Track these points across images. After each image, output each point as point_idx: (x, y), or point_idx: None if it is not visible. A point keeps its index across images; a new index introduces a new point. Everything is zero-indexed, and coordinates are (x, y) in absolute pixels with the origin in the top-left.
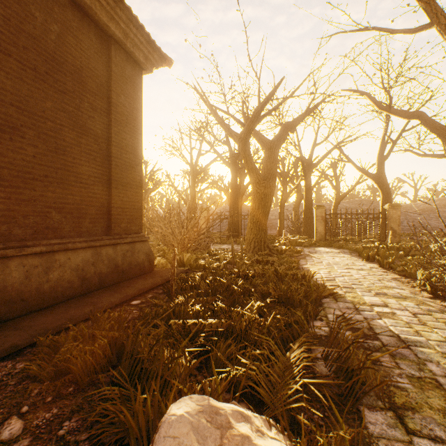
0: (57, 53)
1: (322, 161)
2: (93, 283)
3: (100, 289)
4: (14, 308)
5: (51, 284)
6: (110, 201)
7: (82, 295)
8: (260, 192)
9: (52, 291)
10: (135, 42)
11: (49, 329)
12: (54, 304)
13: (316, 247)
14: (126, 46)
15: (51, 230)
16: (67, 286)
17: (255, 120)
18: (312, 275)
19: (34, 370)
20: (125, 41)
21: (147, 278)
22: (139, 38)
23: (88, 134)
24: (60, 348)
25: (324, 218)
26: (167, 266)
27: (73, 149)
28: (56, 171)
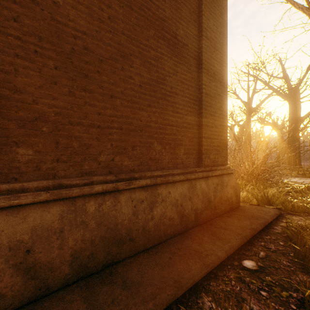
0: None
1: None
2: (190, 220)
3: (195, 226)
4: (124, 248)
5: (154, 221)
6: (200, 131)
7: (180, 233)
8: None
9: (155, 229)
10: None
11: (158, 304)
12: (157, 243)
13: None
14: None
15: (153, 161)
16: (168, 224)
17: None
18: None
19: None
20: None
21: (239, 217)
22: None
23: (182, 62)
24: None
25: None
26: (248, 200)
27: (170, 78)
28: (157, 100)
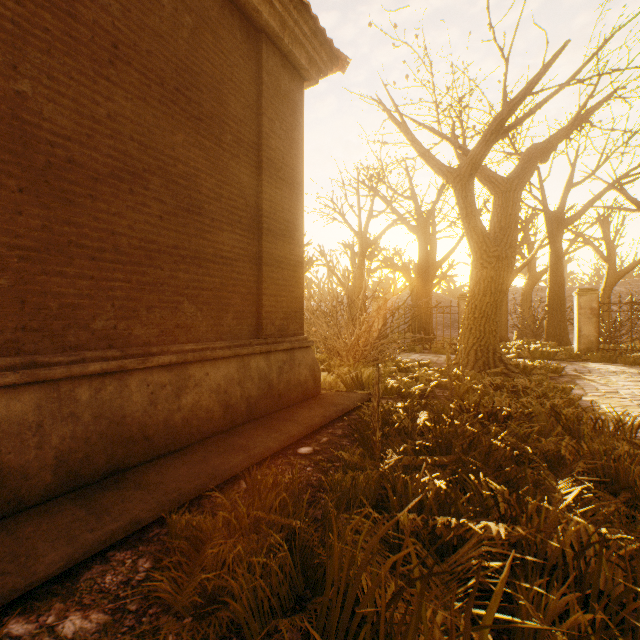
0: (190, 59)
1: (584, 212)
2: (239, 412)
3: (248, 422)
4: (135, 450)
5: (183, 414)
6: (260, 286)
7: (224, 431)
8: (488, 267)
9: (185, 425)
10: (295, 34)
11: (184, 493)
12: (188, 444)
13: (584, 363)
14: (282, 42)
15: (183, 329)
16: (205, 417)
17: (492, 139)
18: (639, 423)
19: (166, 592)
20: (281, 34)
21: (313, 406)
22: (301, 27)
23: (230, 182)
24: (204, 540)
25: (596, 311)
26: (337, 387)
27: (211, 206)
28: (188, 239)
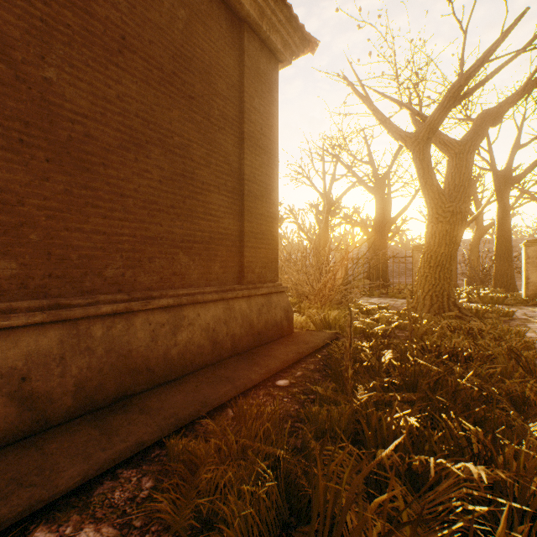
0: (184, 46)
1: (530, 171)
2: (225, 348)
3: (233, 356)
4: (140, 379)
5: (179, 349)
6: (242, 239)
7: (213, 363)
8: (443, 221)
9: (180, 358)
10: (272, 21)
11: (180, 419)
12: (182, 375)
13: (533, 307)
14: (261, 30)
15: (178, 276)
16: (197, 352)
17: (449, 105)
18: None
19: (166, 512)
20: (260, 23)
21: (287, 343)
22: (277, 16)
23: (217, 151)
24: (198, 464)
25: None
26: (307, 326)
27: (201, 171)
28: (183, 199)
